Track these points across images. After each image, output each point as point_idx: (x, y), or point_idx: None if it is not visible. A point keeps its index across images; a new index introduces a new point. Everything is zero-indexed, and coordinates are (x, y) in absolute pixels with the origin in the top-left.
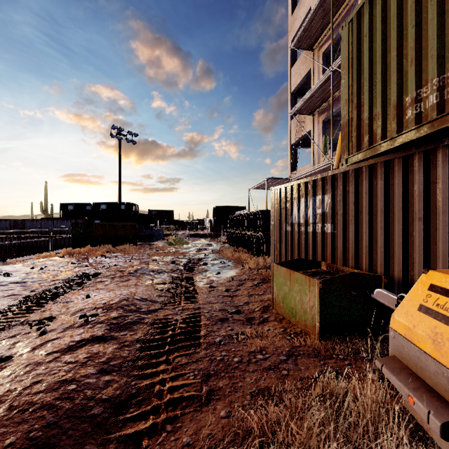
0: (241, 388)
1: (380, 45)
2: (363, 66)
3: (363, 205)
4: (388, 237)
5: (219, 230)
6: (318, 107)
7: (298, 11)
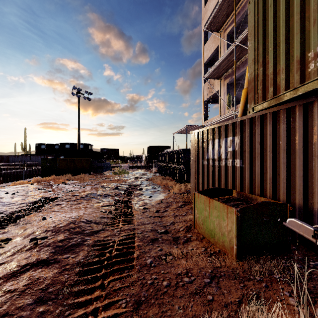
0: (170, 317)
1: (284, 12)
2: (268, 32)
3: (268, 144)
4: (289, 171)
5: (152, 163)
6: (224, 73)
7: (209, 4)
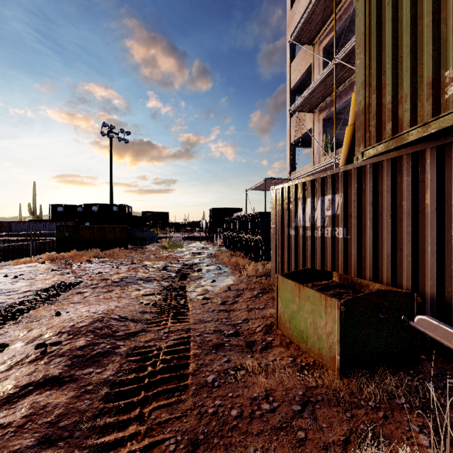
0: None
1: (408, 12)
2: (385, 41)
3: (384, 206)
4: (416, 244)
5: (216, 232)
6: (318, 104)
7: (297, 5)
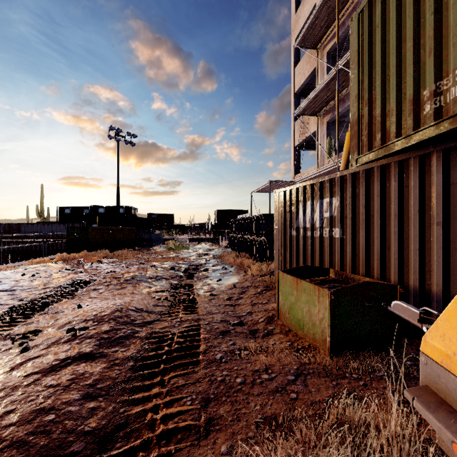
0: (245, 416)
1: (394, 36)
2: (375, 60)
3: (375, 208)
4: (402, 243)
5: (221, 234)
6: (322, 108)
7: (302, 9)
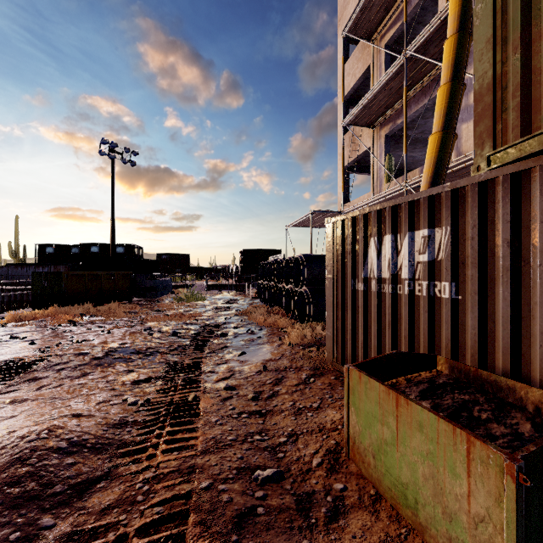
0: None
1: None
2: None
3: (535, 246)
4: None
5: (248, 279)
6: (380, 116)
7: None
